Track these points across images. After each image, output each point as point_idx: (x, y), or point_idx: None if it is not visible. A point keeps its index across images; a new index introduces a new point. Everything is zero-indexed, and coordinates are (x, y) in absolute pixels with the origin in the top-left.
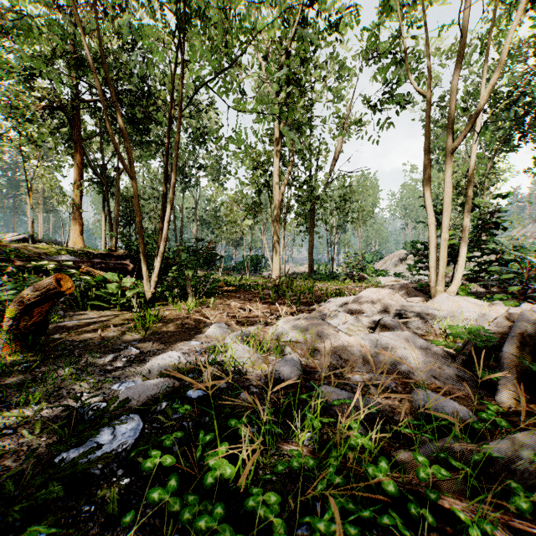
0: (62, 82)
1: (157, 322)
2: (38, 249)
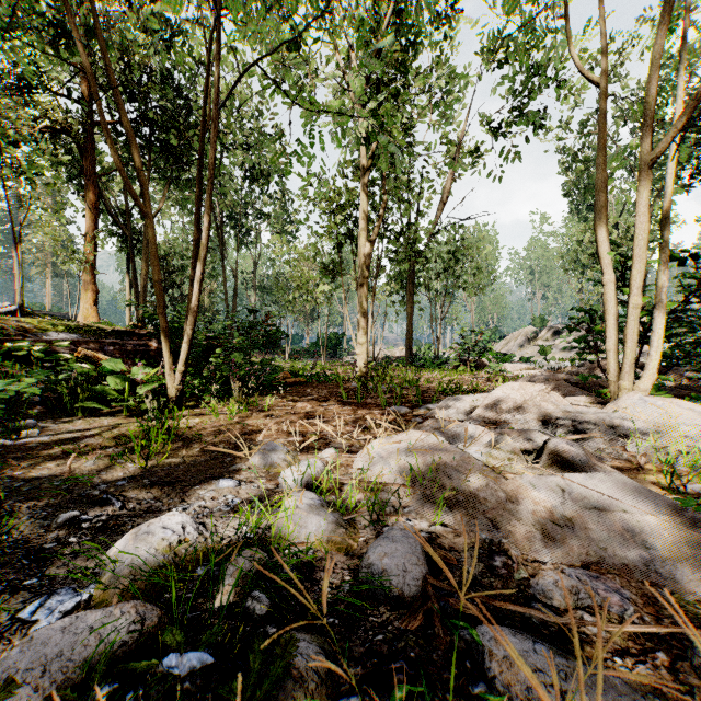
0: (68, 95)
1: (176, 438)
2: (24, 324)
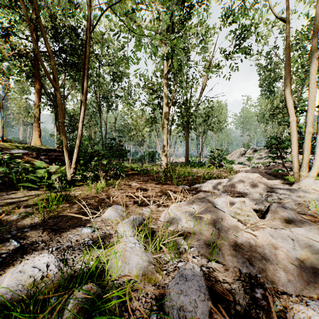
0: (26, 38)
1: (66, 202)
2: (2, 145)
